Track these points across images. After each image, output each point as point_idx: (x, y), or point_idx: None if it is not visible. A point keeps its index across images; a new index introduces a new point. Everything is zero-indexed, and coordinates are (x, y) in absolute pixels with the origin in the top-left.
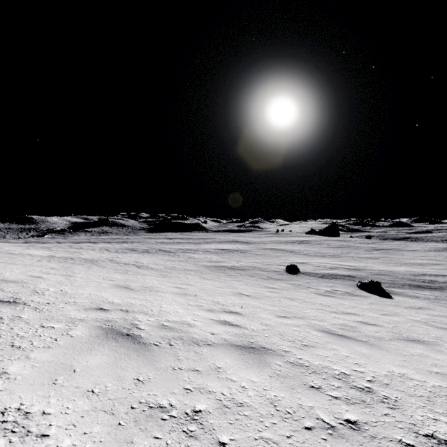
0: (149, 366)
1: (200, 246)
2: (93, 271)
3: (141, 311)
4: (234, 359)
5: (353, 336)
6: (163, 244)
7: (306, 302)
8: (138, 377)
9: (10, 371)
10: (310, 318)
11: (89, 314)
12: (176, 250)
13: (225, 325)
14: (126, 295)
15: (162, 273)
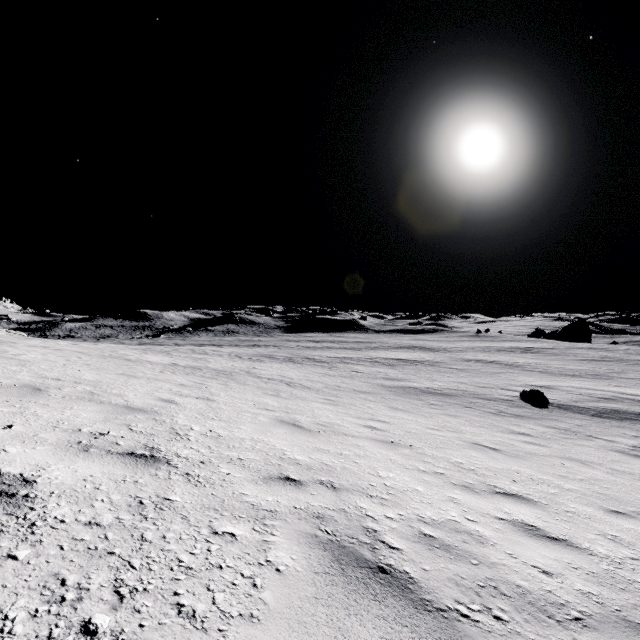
0: None
1: (362, 354)
2: (235, 391)
3: (355, 486)
4: None
5: None
6: (308, 350)
7: (620, 473)
8: None
9: None
10: None
11: (277, 495)
12: (330, 359)
13: (539, 538)
14: (306, 444)
15: (327, 397)
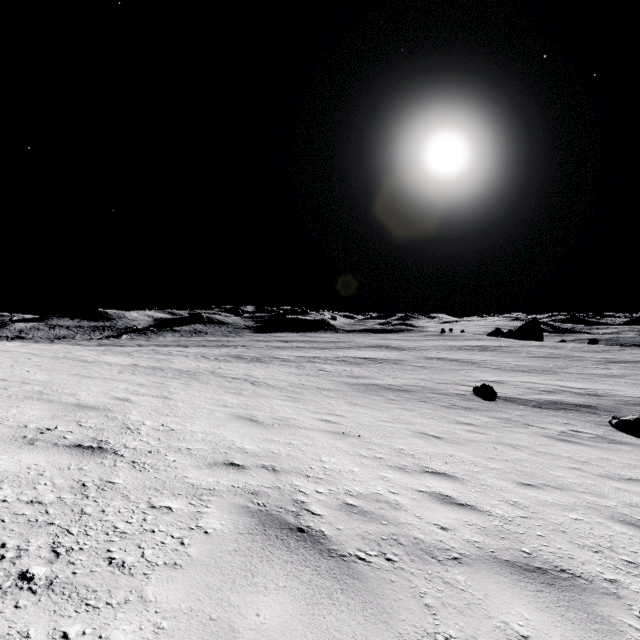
0: (384, 630)
1: (330, 353)
2: (195, 390)
3: (295, 469)
4: (533, 607)
5: None
6: (277, 350)
7: (543, 454)
8: None
9: None
10: (575, 488)
11: (219, 477)
12: (298, 358)
13: (448, 504)
14: (257, 436)
15: (289, 394)
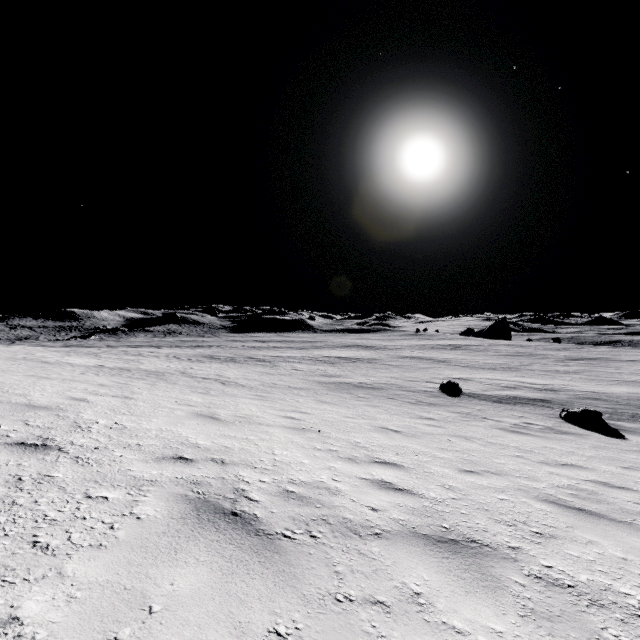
0: (289, 592)
1: (306, 353)
2: (161, 389)
3: (245, 462)
4: (435, 570)
5: (603, 513)
6: (253, 350)
7: (492, 444)
8: (276, 626)
9: (24, 613)
10: (512, 473)
11: (164, 469)
12: (273, 358)
13: (386, 489)
14: (215, 432)
15: (259, 393)
